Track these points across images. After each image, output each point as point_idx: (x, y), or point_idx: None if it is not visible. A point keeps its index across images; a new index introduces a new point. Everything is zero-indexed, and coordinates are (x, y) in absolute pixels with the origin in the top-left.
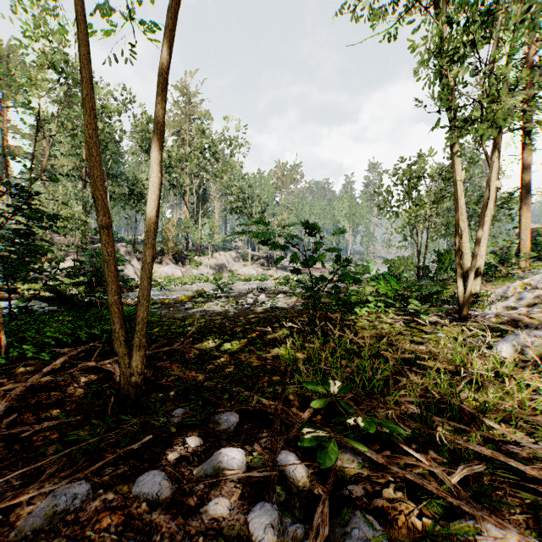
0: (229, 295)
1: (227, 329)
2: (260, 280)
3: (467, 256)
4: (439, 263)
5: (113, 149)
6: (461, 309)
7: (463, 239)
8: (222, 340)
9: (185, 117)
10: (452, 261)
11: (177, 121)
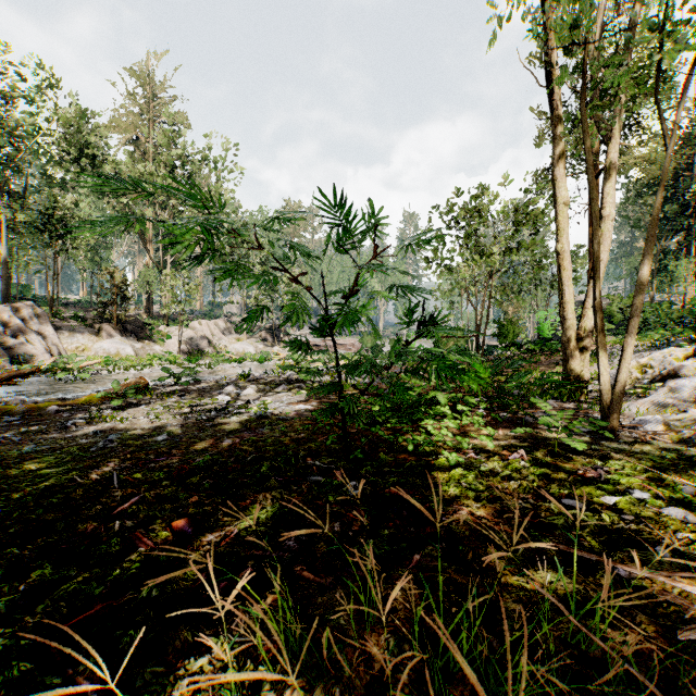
0: (193, 387)
1: (93, 513)
2: (258, 361)
3: (571, 323)
4: (501, 337)
5: (2, 142)
6: (608, 415)
7: (566, 297)
8: (6, 600)
9: (146, 118)
10: (516, 334)
11: (133, 123)
